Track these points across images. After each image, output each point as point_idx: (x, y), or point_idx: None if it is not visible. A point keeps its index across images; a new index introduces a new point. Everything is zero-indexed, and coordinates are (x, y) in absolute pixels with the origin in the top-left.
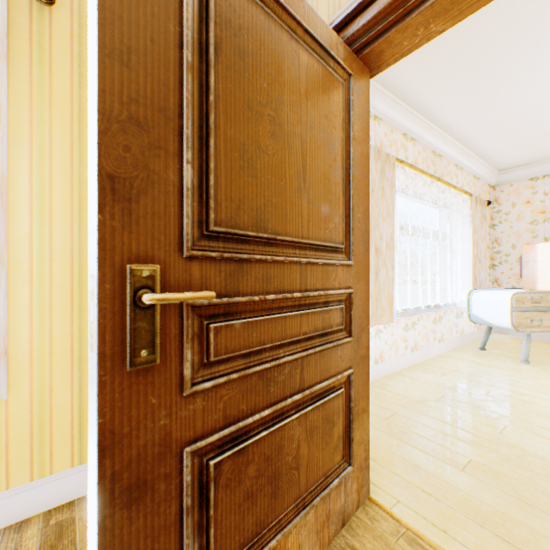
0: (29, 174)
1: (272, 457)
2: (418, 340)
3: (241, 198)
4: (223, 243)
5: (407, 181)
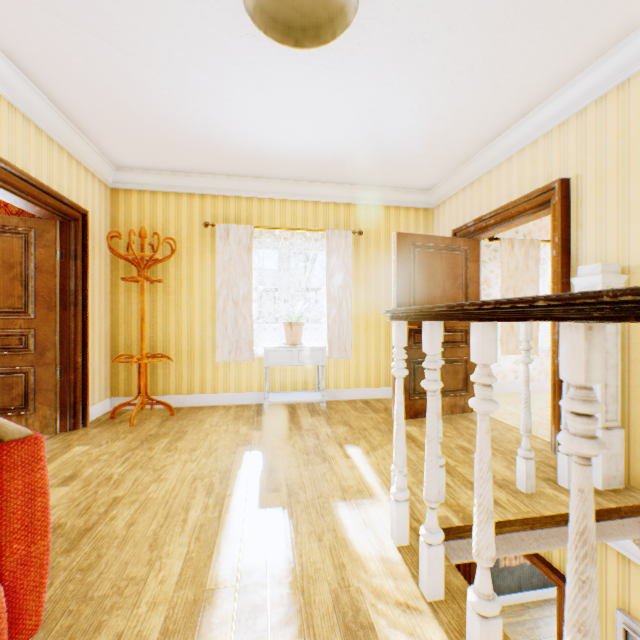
0: (354, 289)
1: None
2: None
3: (423, 303)
4: None
5: None
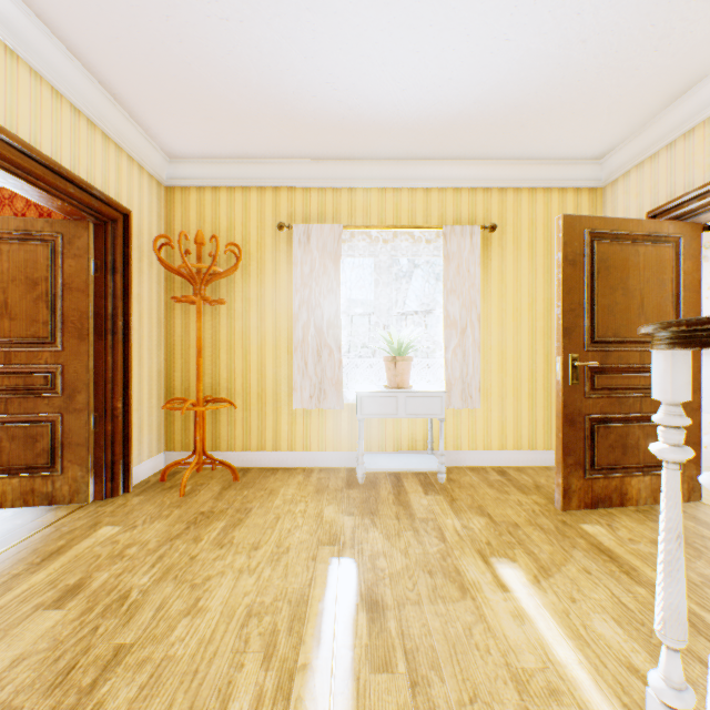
0: (482, 310)
1: (622, 437)
2: None
3: (606, 326)
4: (598, 344)
5: None
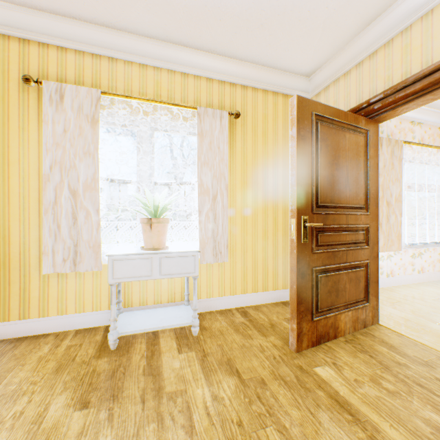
0: (229, 181)
1: (336, 283)
2: (425, 266)
3: (326, 193)
4: (321, 208)
5: (414, 154)
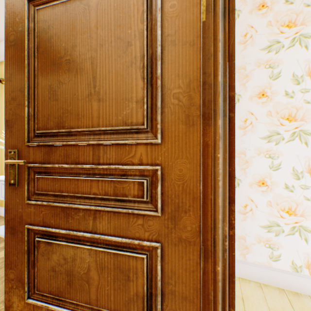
0: None
1: (69, 261)
2: None
3: (50, 113)
4: (45, 138)
5: None
